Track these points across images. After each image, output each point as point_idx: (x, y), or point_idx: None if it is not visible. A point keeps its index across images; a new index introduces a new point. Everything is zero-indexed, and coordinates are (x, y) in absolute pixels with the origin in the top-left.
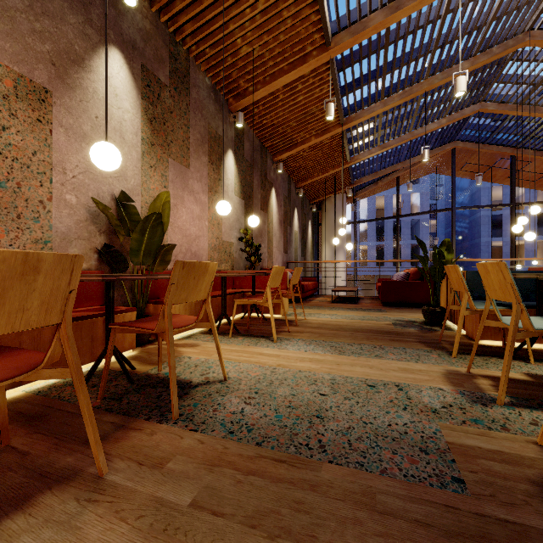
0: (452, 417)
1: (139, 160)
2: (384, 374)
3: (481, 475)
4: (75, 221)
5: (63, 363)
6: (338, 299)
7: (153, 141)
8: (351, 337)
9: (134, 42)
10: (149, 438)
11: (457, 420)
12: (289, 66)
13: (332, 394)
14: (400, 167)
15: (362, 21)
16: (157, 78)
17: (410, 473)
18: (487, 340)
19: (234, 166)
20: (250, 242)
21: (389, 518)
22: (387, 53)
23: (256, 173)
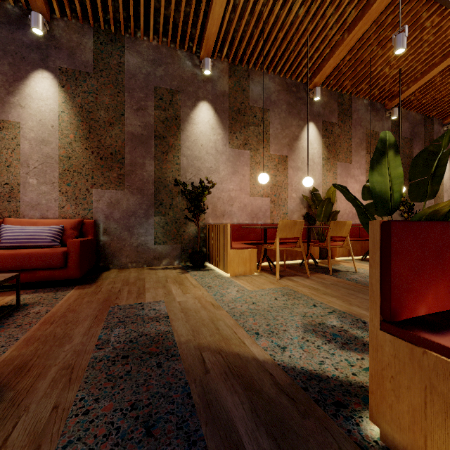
0: None
1: (321, 169)
2: None
3: None
4: (295, 204)
5: (293, 257)
6: None
7: (329, 156)
8: None
9: (319, 113)
10: (321, 276)
11: None
12: (440, 59)
13: None
14: None
15: None
16: (330, 122)
17: None
18: None
19: None
20: (404, 202)
21: None
22: None
23: (417, 143)
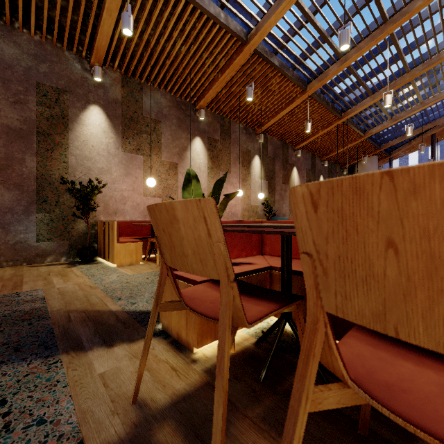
0: None
1: (207, 177)
2: None
3: None
4: None
5: None
6: None
7: (213, 166)
8: None
9: (204, 130)
10: None
11: None
12: (285, 105)
13: None
14: (430, 127)
15: (325, 72)
16: (214, 139)
17: None
18: None
19: (259, 163)
20: (266, 205)
21: None
22: (356, 75)
23: (278, 162)
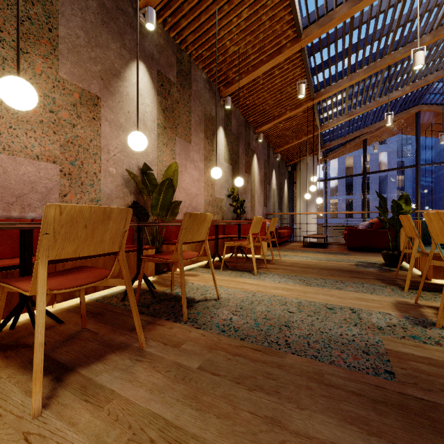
0: (394, 333)
1: (156, 140)
2: (342, 301)
3: (409, 371)
4: (115, 186)
5: None
6: (310, 244)
7: (166, 125)
8: (318, 273)
9: (152, 55)
10: (169, 330)
11: (398, 335)
12: (268, 57)
13: (298, 312)
14: (367, 131)
15: (329, 14)
16: (168, 79)
17: (352, 364)
18: (440, 280)
19: (224, 139)
20: (236, 198)
21: (332, 388)
22: (352, 37)
23: (241, 143)
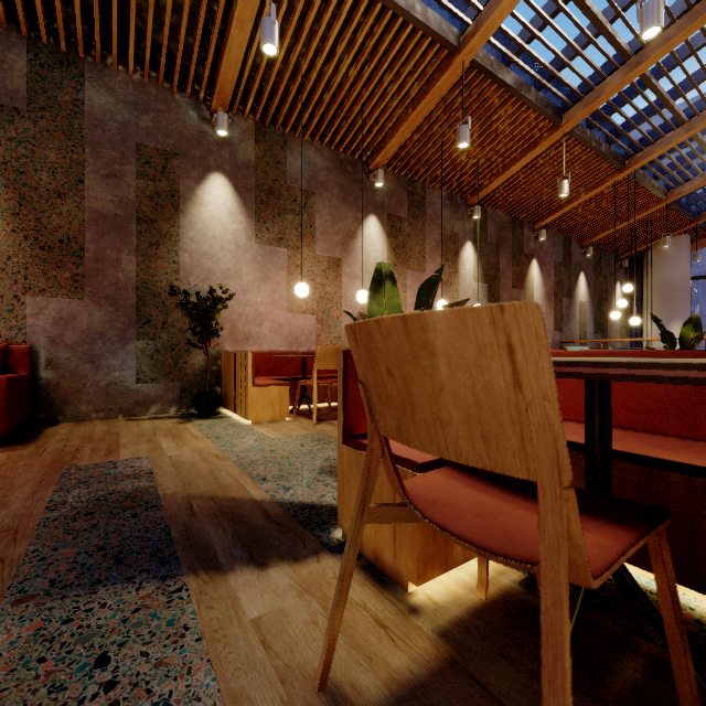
0: None
1: None
2: None
3: None
4: None
5: None
6: None
7: (396, 262)
8: None
9: (383, 203)
10: None
11: None
12: (521, 154)
13: None
14: None
15: (596, 89)
16: (399, 217)
17: None
18: None
19: (473, 255)
20: None
21: None
22: (656, 89)
23: (505, 251)
